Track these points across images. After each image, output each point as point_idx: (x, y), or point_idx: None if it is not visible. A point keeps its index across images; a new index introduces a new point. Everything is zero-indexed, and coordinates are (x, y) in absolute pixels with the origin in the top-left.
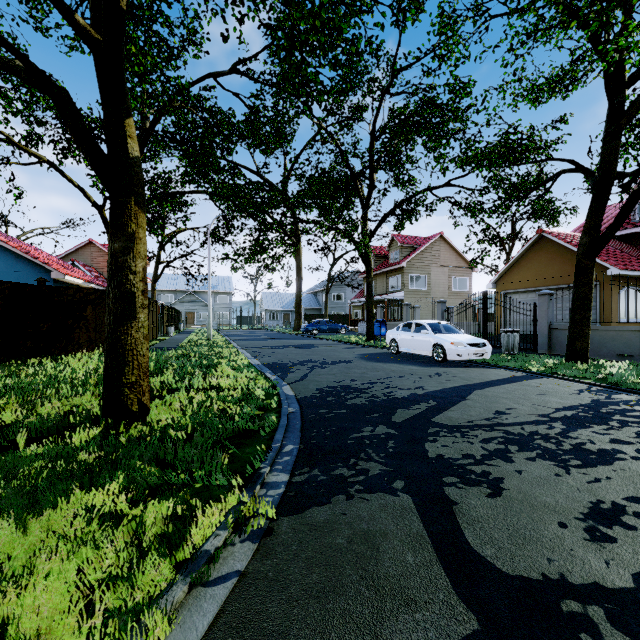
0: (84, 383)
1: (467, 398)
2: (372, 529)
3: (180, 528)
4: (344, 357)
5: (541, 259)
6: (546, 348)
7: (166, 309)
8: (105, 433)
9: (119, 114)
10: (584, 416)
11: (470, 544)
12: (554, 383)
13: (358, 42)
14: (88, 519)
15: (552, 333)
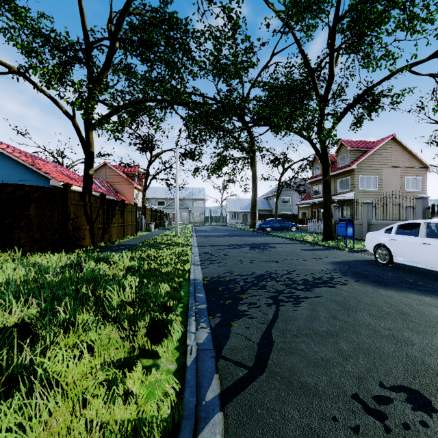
0: None
1: None
2: None
3: None
4: (315, 269)
5: None
6: None
7: (150, 210)
8: None
9: None
10: None
11: None
12: None
13: None
14: None
15: None
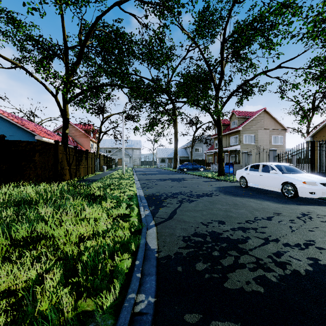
0: None
1: None
2: None
3: None
4: (206, 190)
5: None
6: None
7: (103, 157)
8: None
9: None
10: None
11: None
12: None
13: None
14: None
15: None
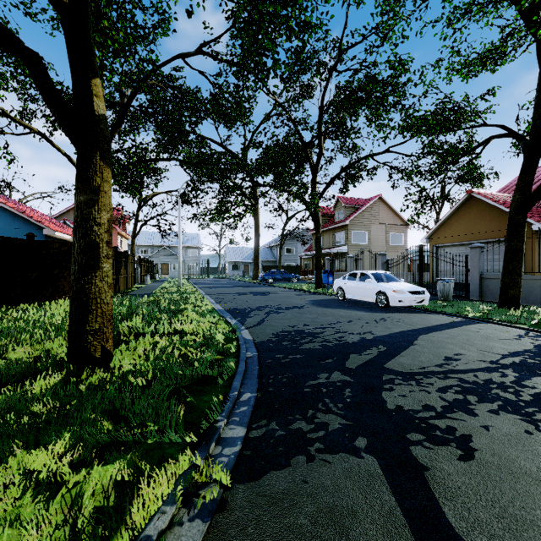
0: (60, 328)
1: (414, 343)
2: (338, 504)
3: (122, 501)
4: (297, 303)
5: (470, 216)
6: (477, 295)
7: (143, 261)
8: (66, 380)
9: (85, 74)
10: (532, 363)
11: (454, 529)
12: (492, 328)
13: (311, 14)
14: (23, 488)
15: (483, 282)
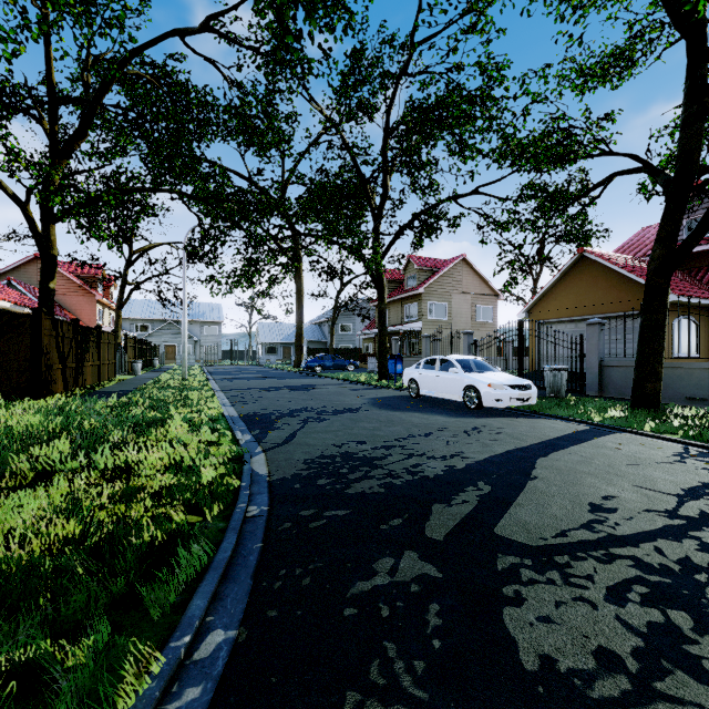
0: None
1: (533, 475)
2: None
3: None
4: (350, 403)
5: (582, 283)
6: (596, 389)
7: (132, 341)
8: None
9: None
10: None
11: None
12: (636, 442)
13: None
14: None
15: (604, 371)
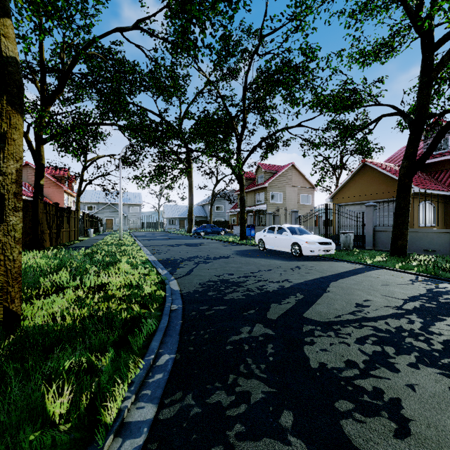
0: None
1: (327, 290)
2: None
3: None
4: (223, 253)
5: (364, 181)
6: (371, 245)
7: (87, 216)
8: None
9: None
10: (431, 307)
11: None
12: (389, 274)
13: None
14: None
15: (376, 234)
